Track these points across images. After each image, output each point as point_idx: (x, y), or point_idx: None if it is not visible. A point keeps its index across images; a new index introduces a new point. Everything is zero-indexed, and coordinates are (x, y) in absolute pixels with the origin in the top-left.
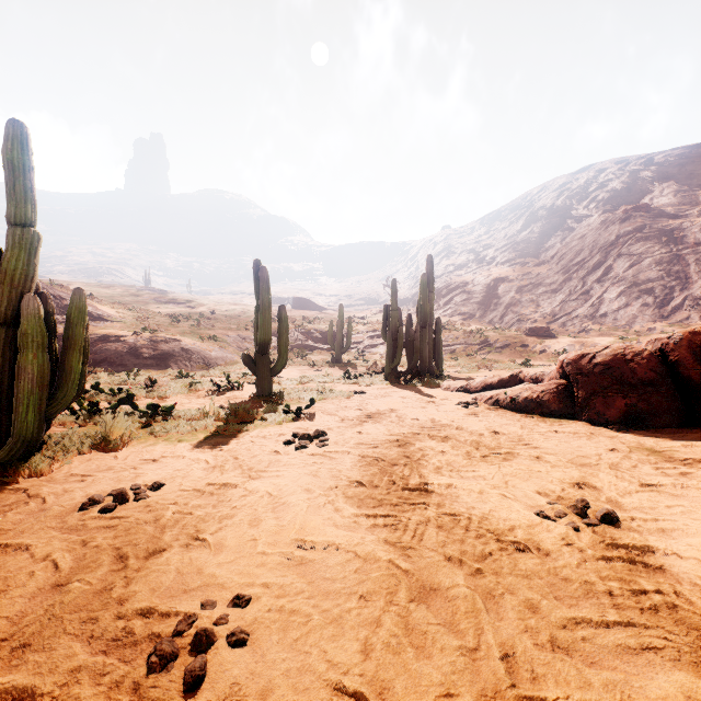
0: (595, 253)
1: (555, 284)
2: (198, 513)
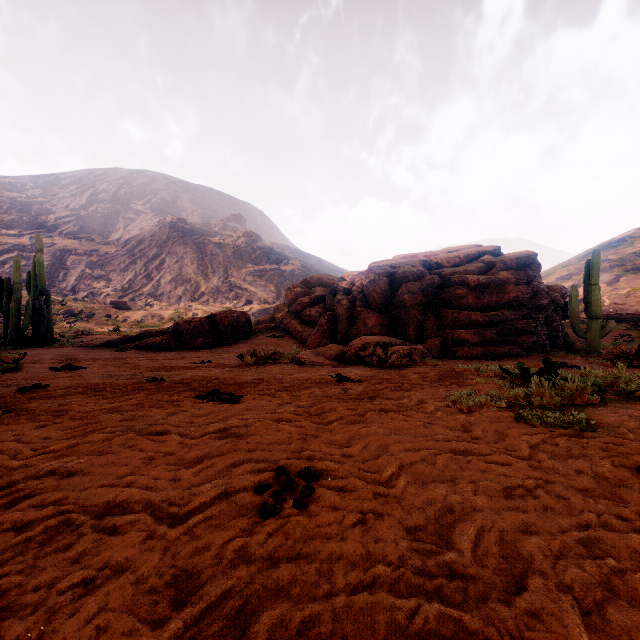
0: (154, 246)
1: (124, 264)
2: (94, 380)
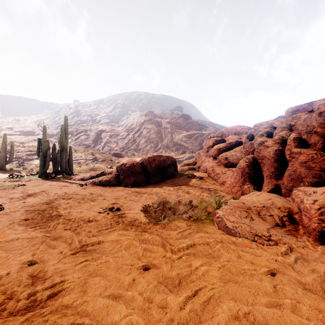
0: (137, 126)
1: (124, 135)
2: None
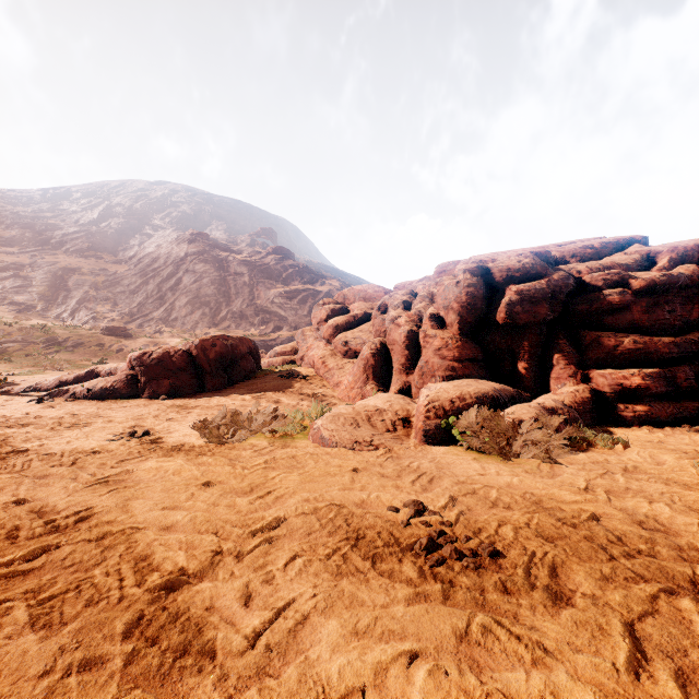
0: (169, 264)
1: (134, 285)
2: None
